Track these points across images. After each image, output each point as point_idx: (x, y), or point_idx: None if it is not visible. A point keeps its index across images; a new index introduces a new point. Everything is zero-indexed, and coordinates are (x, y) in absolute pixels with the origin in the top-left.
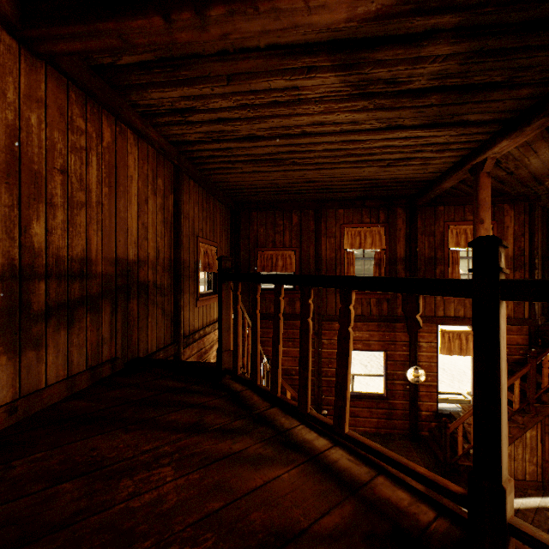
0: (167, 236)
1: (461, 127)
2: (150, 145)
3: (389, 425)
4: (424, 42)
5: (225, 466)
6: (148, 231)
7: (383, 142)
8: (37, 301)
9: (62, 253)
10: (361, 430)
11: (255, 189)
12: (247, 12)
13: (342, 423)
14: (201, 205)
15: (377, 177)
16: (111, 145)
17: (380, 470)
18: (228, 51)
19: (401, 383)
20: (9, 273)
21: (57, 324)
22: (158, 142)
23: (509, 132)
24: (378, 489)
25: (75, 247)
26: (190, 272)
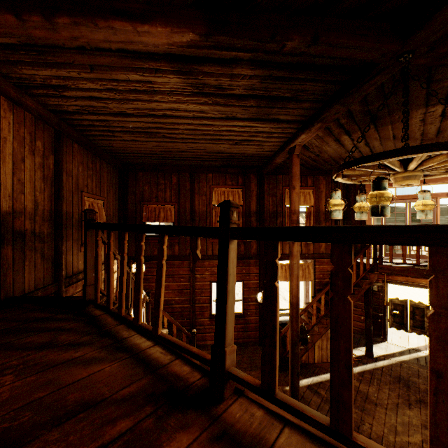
0: (48, 191)
1: (276, 122)
2: (27, 111)
3: (245, 335)
4: (233, 65)
5: (61, 368)
6: (25, 186)
7: (228, 127)
8: None
9: None
10: None
11: (137, 154)
12: (89, 25)
13: (157, 328)
14: (86, 165)
15: (231, 151)
16: None
17: (179, 356)
18: (86, 47)
19: (254, 304)
20: None
21: None
22: (35, 110)
23: (305, 129)
24: (172, 367)
25: None
26: (73, 222)
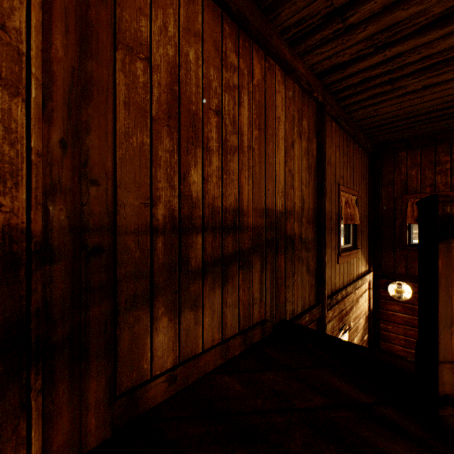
0: (311, 184)
1: None
2: (296, 82)
3: None
4: None
5: None
6: (294, 178)
7: None
8: (194, 256)
9: (216, 203)
10: None
11: (412, 118)
12: None
13: None
14: (341, 149)
15: None
16: (261, 83)
17: None
18: None
19: None
20: (170, 225)
21: (212, 282)
22: (304, 76)
23: None
24: None
25: (228, 196)
26: (331, 224)
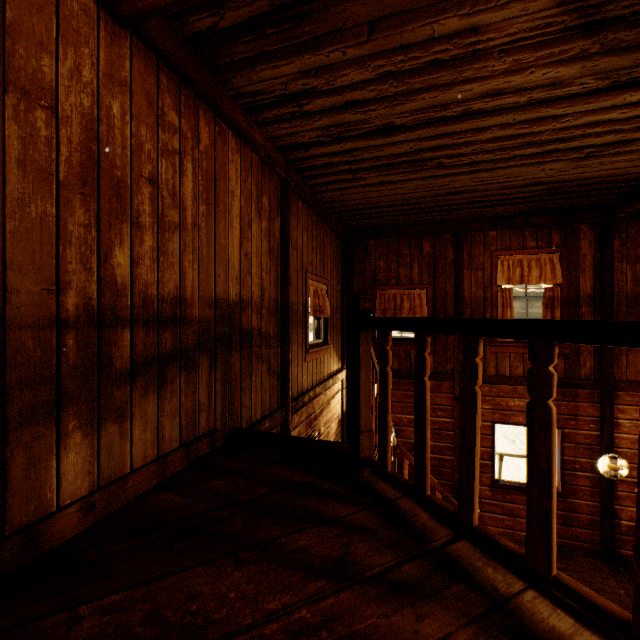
0: (273, 270)
1: None
2: (254, 152)
3: (566, 533)
4: None
5: None
6: (252, 263)
7: (592, 116)
8: (120, 356)
9: (150, 291)
10: (523, 535)
11: (376, 208)
12: None
13: None
14: (310, 232)
15: (561, 178)
16: (210, 149)
17: None
18: None
19: (587, 476)
20: (85, 317)
21: (144, 387)
22: (263, 148)
23: None
24: None
25: (167, 283)
26: (298, 317)
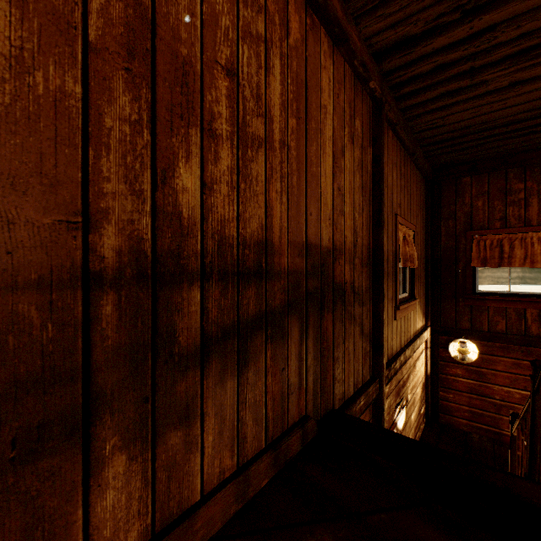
0: (365, 211)
1: None
2: (347, 60)
3: None
4: None
5: None
6: (344, 200)
7: None
8: (185, 327)
9: (228, 231)
10: None
11: (486, 131)
12: None
13: None
14: (398, 168)
15: None
16: (300, 46)
17: None
18: None
19: None
20: (132, 269)
21: (219, 369)
22: (359, 52)
23: None
24: None
25: (249, 220)
26: (387, 267)
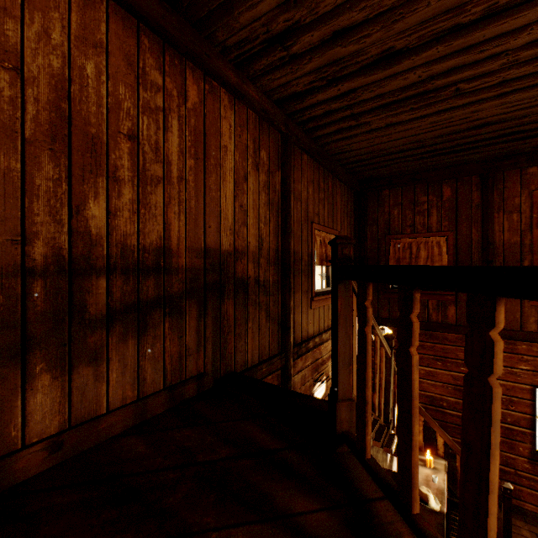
0: (273, 221)
1: None
2: (250, 108)
3: None
4: None
5: None
6: (248, 215)
7: None
8: (95, 302)
9: (130, 241)
10: None
11: (387, 155)
12: None
13: None
14: (316, 184)
15: None
16: (199, 107)
17: None
18: None
19: None
20: (55, 266)
21: (123, 332)
22: (258, 103)
23: None
24: None
25: (149, 234)
26: (302, 266)
